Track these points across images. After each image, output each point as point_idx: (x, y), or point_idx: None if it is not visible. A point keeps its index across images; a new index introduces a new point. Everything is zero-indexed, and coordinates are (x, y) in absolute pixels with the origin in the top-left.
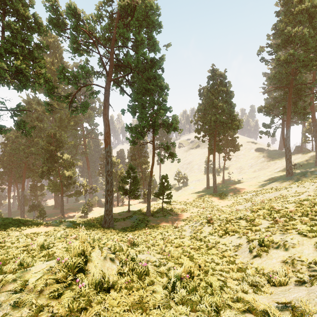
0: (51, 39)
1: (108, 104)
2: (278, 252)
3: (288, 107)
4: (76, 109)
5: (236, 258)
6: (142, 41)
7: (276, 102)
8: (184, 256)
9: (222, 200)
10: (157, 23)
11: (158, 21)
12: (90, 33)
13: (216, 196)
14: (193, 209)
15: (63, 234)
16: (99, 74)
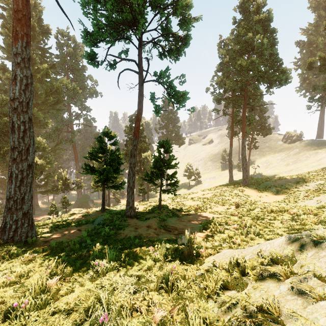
0: None
1: None
2: None
3: None
4: None
5: None
6: None
7: None
8: None
9: (263, 194)
10: None
11: None
12: None
13: (250, 188)
14: (217, 207)
15: None
16: None
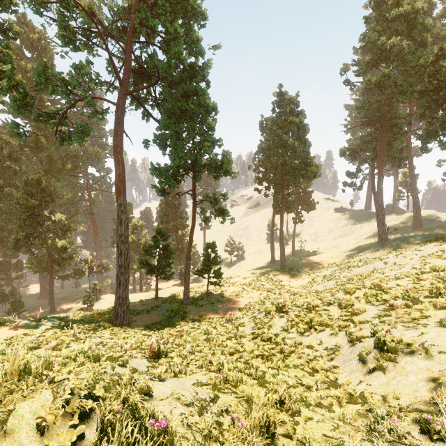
0: (34, 34)
1: (122, 130)
2: (415, 362)
3: (380, 149)
4: (69, 137)
5: (336, 373)
6: (176, 35)
7: (364, 142)
8: (248, 376)
9: (294, 278)
10: (200, 11)
11: (201, 8)
12: (92, 15)
13: (284, 273)
14: (253, 293)
15: (33, 340)
16: (109, 86)
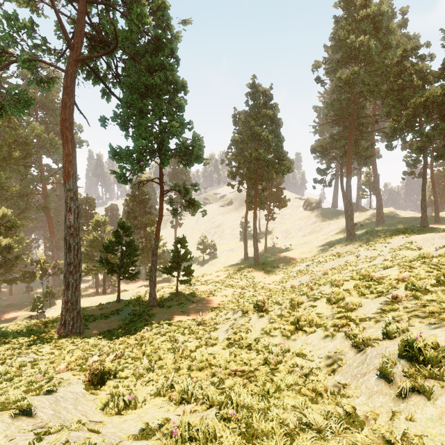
0: None
1: (72, 102)
2: None
3: (348, 146)
4: (2, 107)
5: (349, 397)
6: None
7: (333, 140)
8: (225, 421)
9: (268, 274)
10: None
11: None
12: None
13: (258, 269)
14: (226, 291)
15: None
16: (60, 55)
